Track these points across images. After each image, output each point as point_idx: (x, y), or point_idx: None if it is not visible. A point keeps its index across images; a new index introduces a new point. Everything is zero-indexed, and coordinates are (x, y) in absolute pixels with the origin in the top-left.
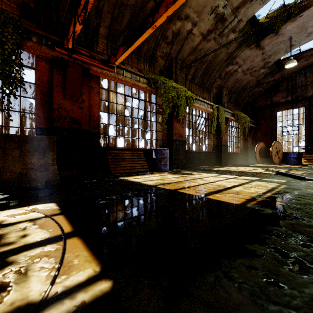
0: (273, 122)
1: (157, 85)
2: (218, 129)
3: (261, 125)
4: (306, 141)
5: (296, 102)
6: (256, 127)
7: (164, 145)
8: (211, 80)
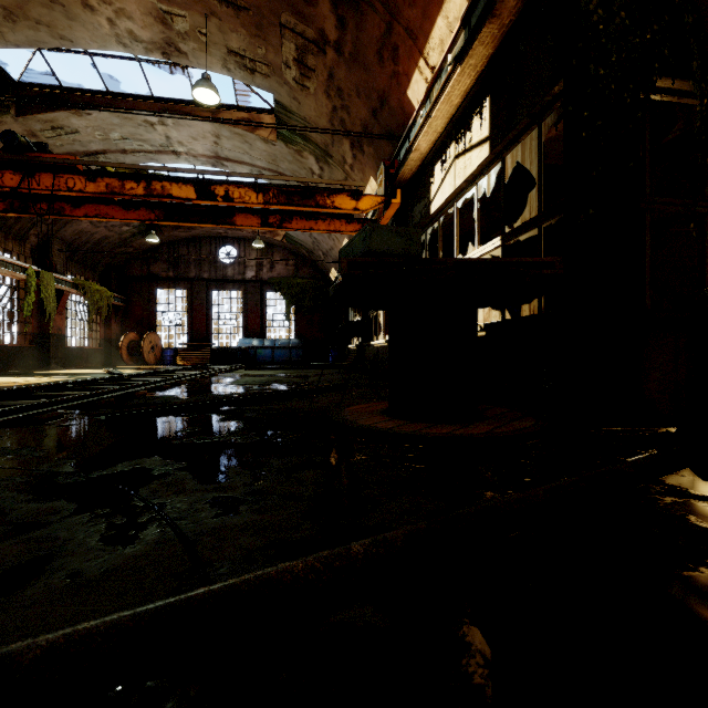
0: (151, 304)
1: None
2: (43, 307)
3: (135, 305)
4: (189, 334)
5: (179, 281)
6: (128, 308)
7: None
8: (24, 224)
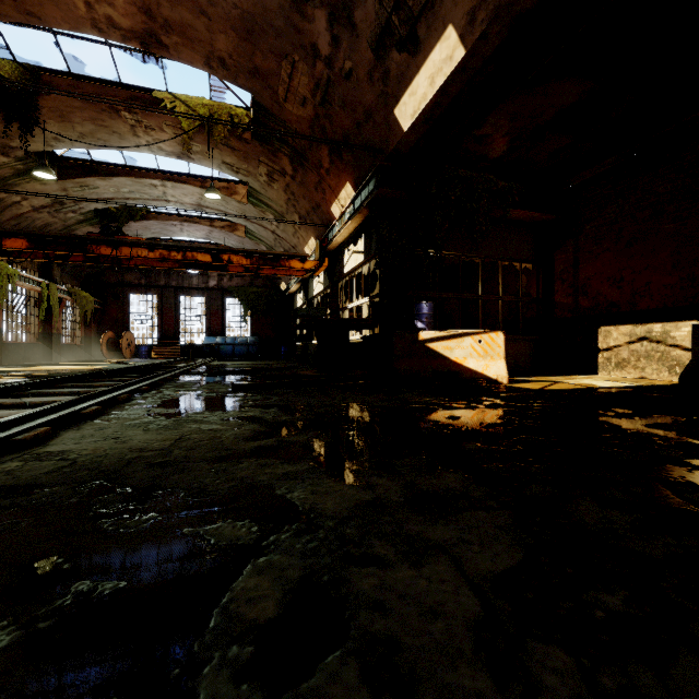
0: (125, 307)
1: None
2: (46, 311)
3: (110, 308)
4: (159, 333)
5: (150, 288)
6: (104, 310)
7: None
8: None
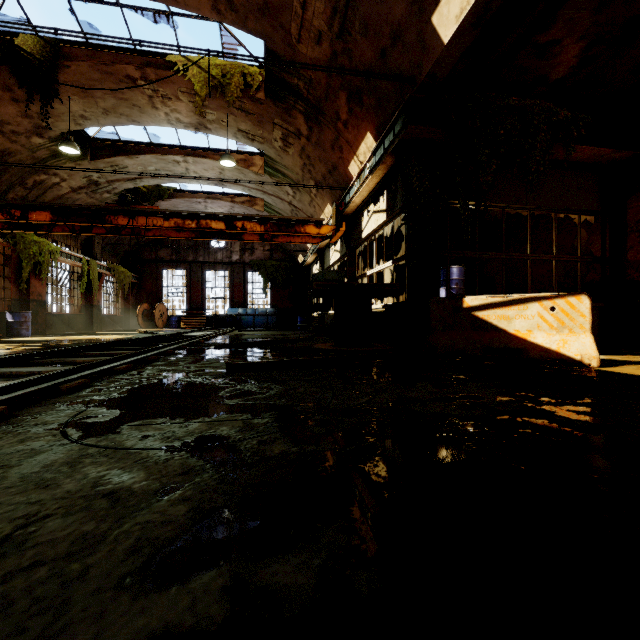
0: (159, 281)
1: (16, 240)
2: (88, 285)
3: (146, 282)
4: (188, 305)
5: (180, 263)
6: (140, 284)
7: (15, 305)
8: None
